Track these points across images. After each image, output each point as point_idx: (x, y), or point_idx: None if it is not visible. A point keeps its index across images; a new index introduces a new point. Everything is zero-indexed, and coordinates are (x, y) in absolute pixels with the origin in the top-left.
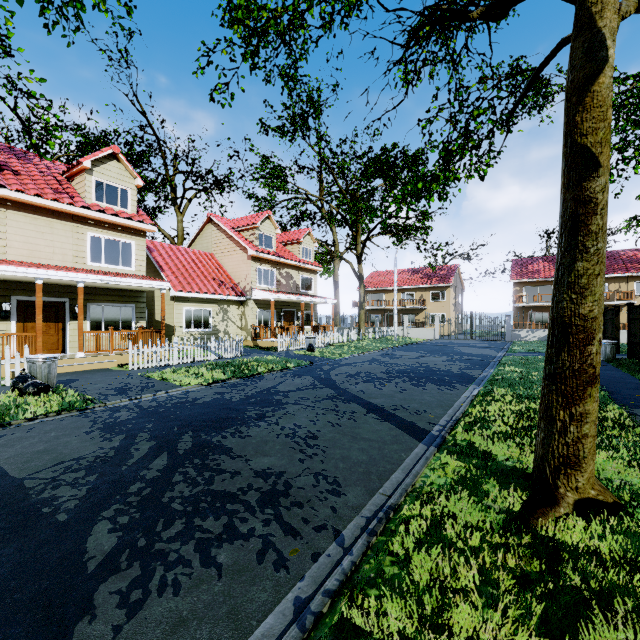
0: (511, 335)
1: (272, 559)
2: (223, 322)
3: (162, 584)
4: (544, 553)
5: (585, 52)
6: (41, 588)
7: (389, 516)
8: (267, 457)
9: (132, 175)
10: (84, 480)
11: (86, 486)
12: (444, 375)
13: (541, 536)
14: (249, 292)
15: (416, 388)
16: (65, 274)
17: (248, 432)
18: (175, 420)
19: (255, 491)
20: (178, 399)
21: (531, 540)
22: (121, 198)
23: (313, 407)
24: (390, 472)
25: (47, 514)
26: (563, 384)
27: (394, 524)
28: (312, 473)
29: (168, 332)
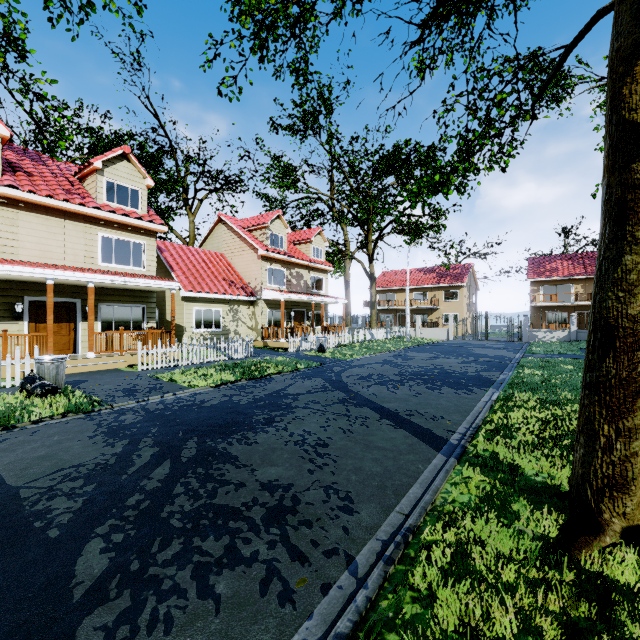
0: (528, 336)
1: (277, 590)
2: (233, 322)
3: (153, 619)
4: (591, 593)
5: (634, 15)
6: (20, 620)
7: (408, 540)
8: (274, 467)
9: (143, 175)
10: (81, 490)
11: (82, 497)
12: (460, 378)
13: (585, 570)
14: (259, 292)
15: (431, 392)
16: (75, 274)
17: (255, 438)
18: (181, 424)
19: (260, 506)
20: (185, 401)
21: (575, 577)
22: (132, 198)
23: (323, 411)
24: (407, 486)
25: (38, 529)
26: (608, 394)
27: (414, 550)
28: (322, 486)
29: (179, 332)
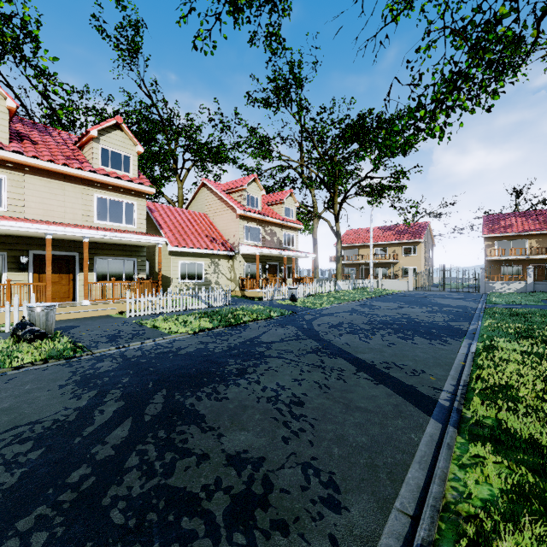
0: (485, 287)
1: None
2: (214, 274)
3: None
4: None
5: None
6: None
7: None
8: (244, 432)
9: (134, 143)
10: (25, 457)
11: (22, 468)
12: (430, 327)
13: None
14: (237, 247)
15: (404, 342)
16: (72, 230)
17: (226, 393)
18: (153, 374)
19: (224, 493)
20: (163, 348)
21: None
22: (124, 163)
23: (297, 362)
24: (403, 467)
25: None
26: None
27: None
28: (299, 463)
29: (166, 283)
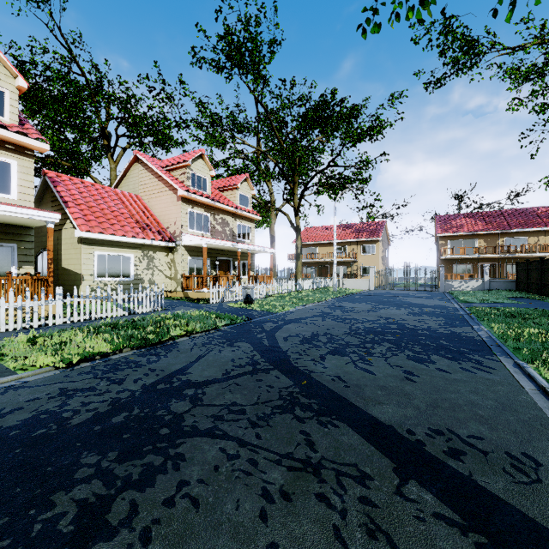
0: (445, 285)
1: None
2: (148, 270)
3: None
4: None
5: None
6: None
7: None
8: None
9: (11, 72)
10: None
11: None
12: (435, 337)
13: None
14: (179, 237)
15: (426, 368)
16: None
17: None
18: None
19: None
20: None
21: None
22: None
23: (253, 450)
24: None
25: None
26: None
27: None
28: None
29: (75, 281)
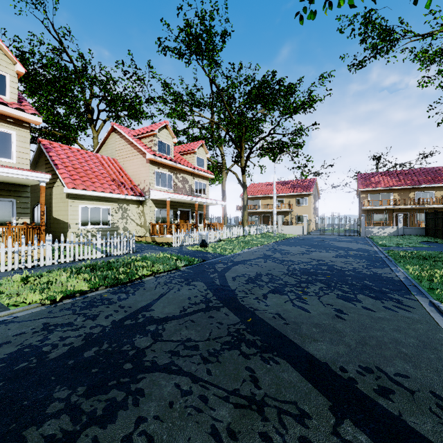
0: (365, 231)
1: None
2: (122, 220)
3: None
4: None
5: None
6: None
7: None
8: None
9: (11, 60)
10: None
11: None
12: (360, 278)
13: None
14: (147, 192)
15: (353, 306)
16: None
17: None
18: None
19: None
20: None
21: None
22: None
23: (204, 387)
24: None
25: None
26: None
27: None
28: None
29: (63, 229)
